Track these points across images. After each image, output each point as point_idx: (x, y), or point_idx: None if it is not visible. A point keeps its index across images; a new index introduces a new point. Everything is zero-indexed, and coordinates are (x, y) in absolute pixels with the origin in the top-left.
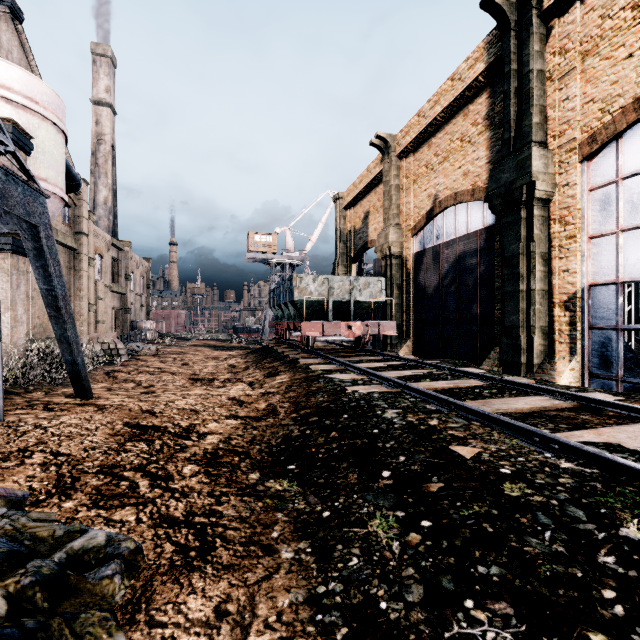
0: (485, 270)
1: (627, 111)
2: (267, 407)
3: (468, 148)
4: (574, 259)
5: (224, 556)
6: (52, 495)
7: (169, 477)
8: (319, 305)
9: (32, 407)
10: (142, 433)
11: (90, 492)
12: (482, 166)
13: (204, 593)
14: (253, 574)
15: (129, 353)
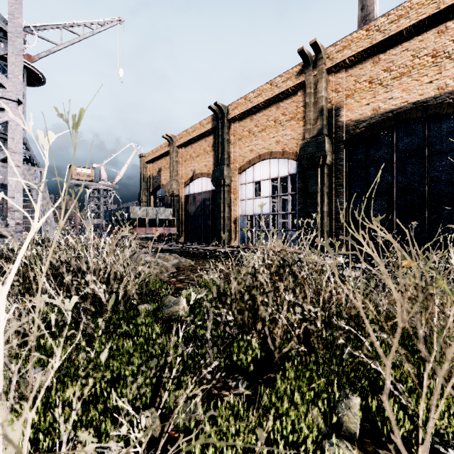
0: (212, 207)
1: (247, 163)
2: None
3: (206, 155)
4: (236, 207)
5: None
6: None
7: None
8: (142, 220)
9: None
10: None
11: None
12: (211, 165)
13: None
14: None
15: None
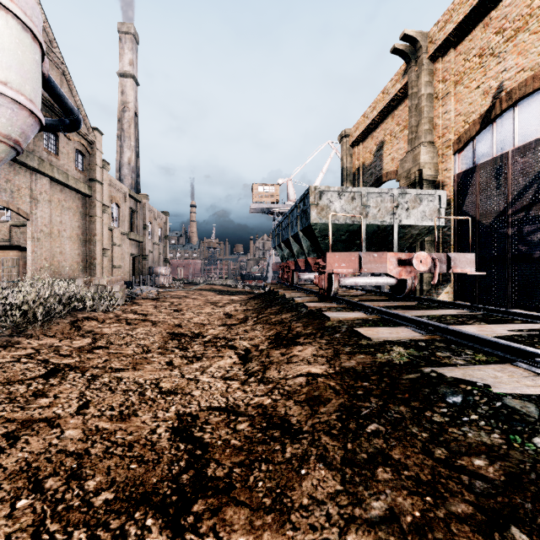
0: None
1: None
2: None
3: None
4: None
5: None
6: None
7: None
8: (346, 232)
9: None
10: None
11: None
12: None
13: None
14: None
15: (132, 296)
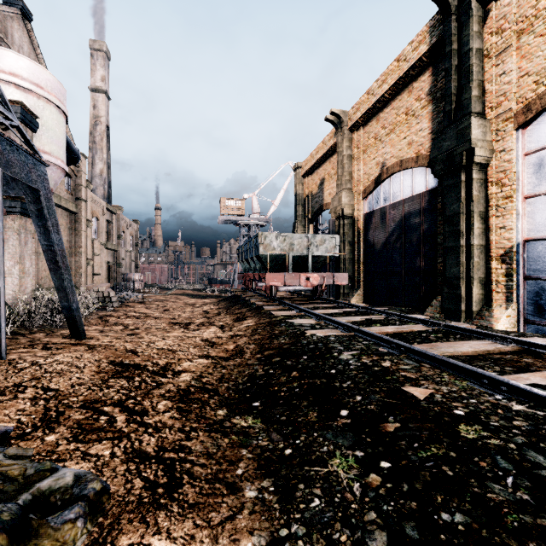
0: (428, 228)
1: None
2: (235, 348)
3: (412, 121)
4: (510, 217)
5: (190, 494)
6: (37, 428)
7: (144, 412)
8: (281, 259)
9: (33, 346)
10: (124, 371)
11: (72, 426)
12: (425, 136)
13: (168, 534)
14: (217, 514)
15: (120, 300)
